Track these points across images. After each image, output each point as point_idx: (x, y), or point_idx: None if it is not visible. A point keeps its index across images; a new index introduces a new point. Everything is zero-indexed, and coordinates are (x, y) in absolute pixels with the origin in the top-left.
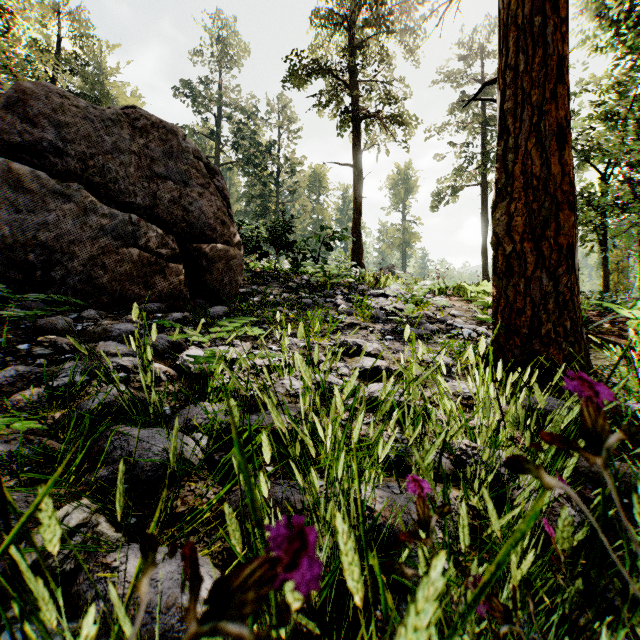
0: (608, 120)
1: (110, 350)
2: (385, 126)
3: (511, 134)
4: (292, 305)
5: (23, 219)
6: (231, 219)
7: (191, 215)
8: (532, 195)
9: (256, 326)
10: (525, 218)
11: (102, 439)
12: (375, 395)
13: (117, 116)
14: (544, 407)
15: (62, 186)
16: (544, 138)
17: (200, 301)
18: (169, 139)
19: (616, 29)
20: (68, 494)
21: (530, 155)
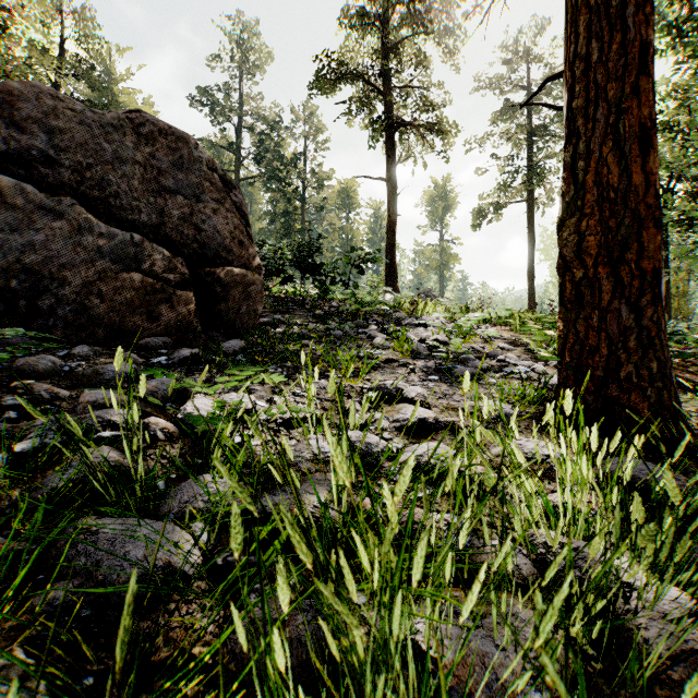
0: (670, 129)
1: (97, 400)
2: (422, 136)
3: (582, 137)
4: (320, 337)
5: (5, 239)
6: (250, 239)
7: (204, 234)
8: (608, 210)
9: (278, 364)
10: (599, 238)
11: (63, 538)
12: (424, 460)
13: (119, 121)
14: (636, 475)
15: (53, 201)
16: (623, 141)
17: (213, 334)
18: (179, 148)
19: (679, 28)
20: (1, 632)
21: (606, 162)
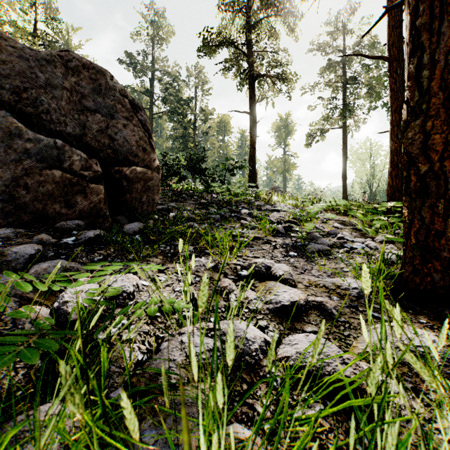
0: None
1: None
2: (273, 83)
3: (426, 50)
4: (203, 220)
5: None
6: (152, 147)
7: (116, 143)
8: None
9: (167, 243)
10: (445, 135)
11: None
12: (307, 360)
13: (52, 57)
14: None
15: None
16: None
17: (120, 218)
18: (98, 78)
19: None
20: None
21: None
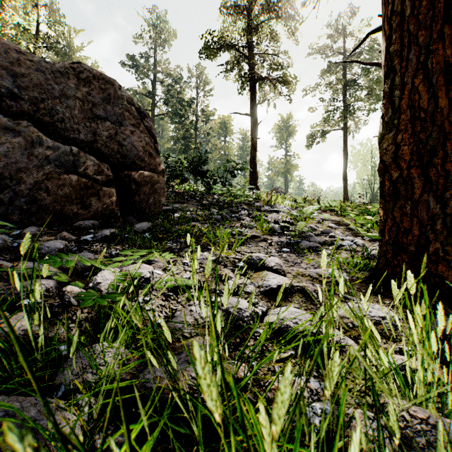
0: None
1: (27, 272)
2: (274, 86)
3: (397, 73)
4: (205, 220)
5: None
6: (157, 152)
7: (124, 148)
8: (419, 126)
9: (174, 240)
10: (412, 147)
11: None
12: (285, 323)
13: (65, 69)
14: None
15: (14, 123)
16: (431, 74)
17: (129, 218)
18: (107, 88)
19: None
20: None
21: (417, 90)
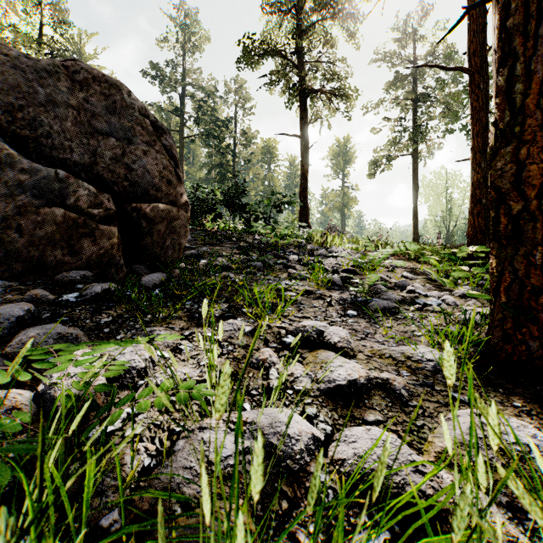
0: None
1: None
2: (329, 100)
3: (519, 57)
4: (241, 268)
5: None
6: (179, 179)
7: (134, 173)
8: None
9: (195, 299)
10: None
11: None
12: (368, 466)
13: (55, 68)
14: None
15: None
16: None
17: (138, 267)
18: (112, 94)
19: None
20: None
21: None
